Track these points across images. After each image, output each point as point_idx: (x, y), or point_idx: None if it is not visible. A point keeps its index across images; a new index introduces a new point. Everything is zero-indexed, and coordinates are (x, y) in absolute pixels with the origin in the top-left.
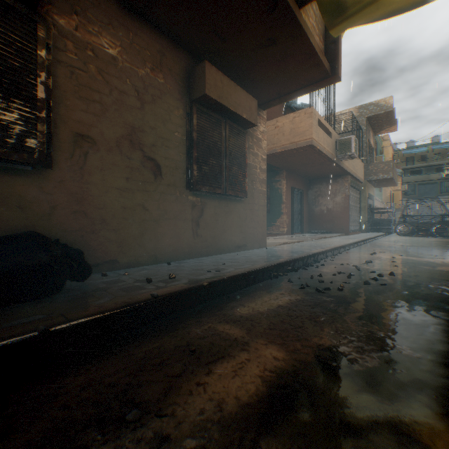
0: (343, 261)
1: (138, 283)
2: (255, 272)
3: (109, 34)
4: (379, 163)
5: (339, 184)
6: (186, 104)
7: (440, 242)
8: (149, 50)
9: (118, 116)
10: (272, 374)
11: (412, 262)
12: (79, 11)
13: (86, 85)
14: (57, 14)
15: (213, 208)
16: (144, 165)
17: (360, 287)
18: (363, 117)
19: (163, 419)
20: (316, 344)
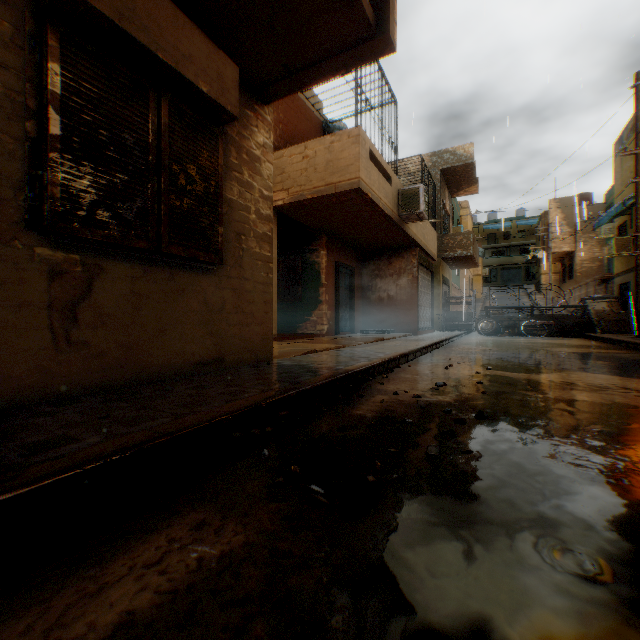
0: (400, 384)
1: None
2: (161, 445)
3: None
4: (458, 234)
5: (405, 260)
6: (29, 17)
7: (534, 344)
8: None
9: None
10: None
11: (509, 381)
12: None
13: None
14: None
15: (128, 282)
16: None
17: (421, 465)
18: (437, 169)
19: None
20: None
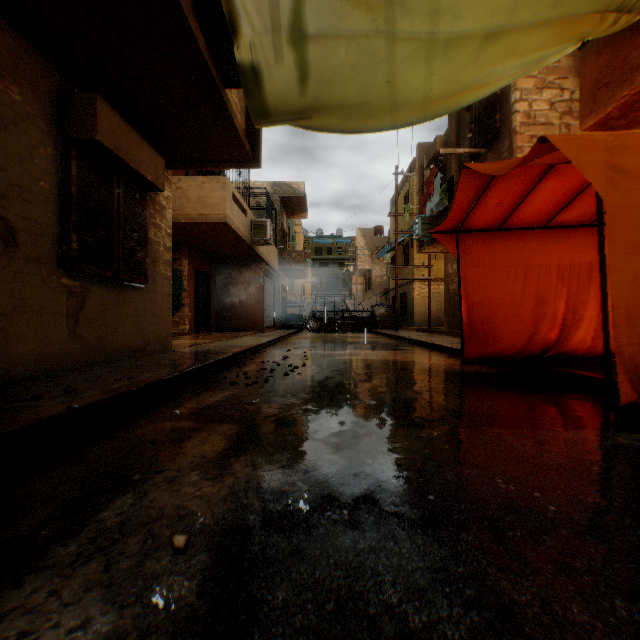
0: (263, 359)
1: (22, 403)
2: (179, 375)
3: None
4: (293, 251)
5: (254, 271)
6: (61, 142)
7: (342, 337)
8: None
9: None
10: (233, 436)
11: (320, 355)
12: None
13: None
14: None
15: (101, 297)
16: None
17: (282, 378)
18: (277, 196)
19: (165, 473)
20: (258, 416)
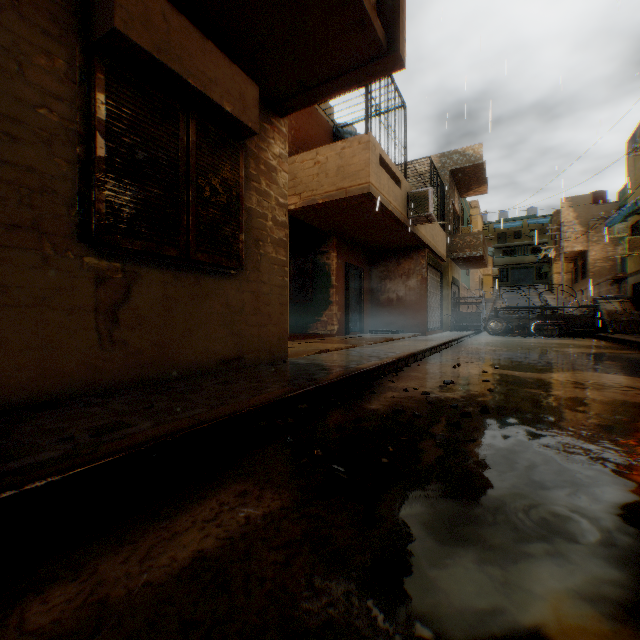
0: (410, 382)
1: None
2: (203, 430)
3: None
4: (467, 234)
5: (414, 261)
6: (79, 54)
7: (543, 344)
8: None
9: None
10: None
11: (515, 380)
12: None
13: None
14: None
15: (160, 286)
16: None
17: (428, 451)
18: (446, 170)
19: None
20: None
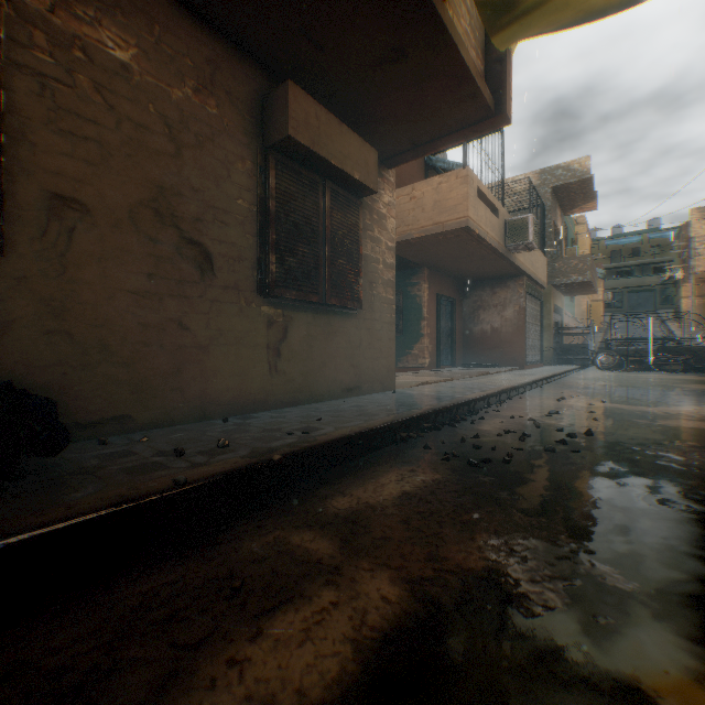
0: (514, 412)
1: (160, 458)
2: (369, 434)
3: (115, 23)
4: (571, 258)
5: (511, 289)
6: (258, 153)
7: (662, 380)
8: (191, 58)
9: (134, 166)
10: (375, 633)
11: (621, 412)
12: None
13: (72, 111)
14: None
15: (305, 327)
16: (182, 253)
17: (540, 456)
18: (546, 187)
19: None
20: (460, 566)
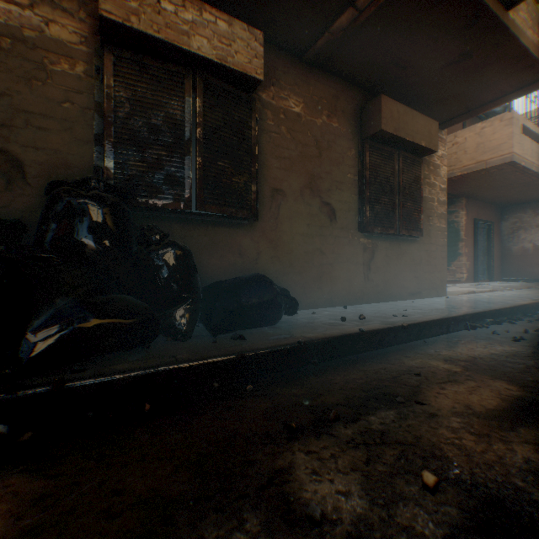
0: None
1: (334, 321)
2: (449, 320)
3: (294, 94)
4: None
5: None
6: (358, 143)
7: None
8: (326, 98)
9: (302, 167)
10: (508, 398)
11: None
12: (274, 82)
13: (279, 145)
14: (260, 90)
15: (384, 250)
16: (322, 211)
17: None
18: None
19: (424, 406)
20: None
